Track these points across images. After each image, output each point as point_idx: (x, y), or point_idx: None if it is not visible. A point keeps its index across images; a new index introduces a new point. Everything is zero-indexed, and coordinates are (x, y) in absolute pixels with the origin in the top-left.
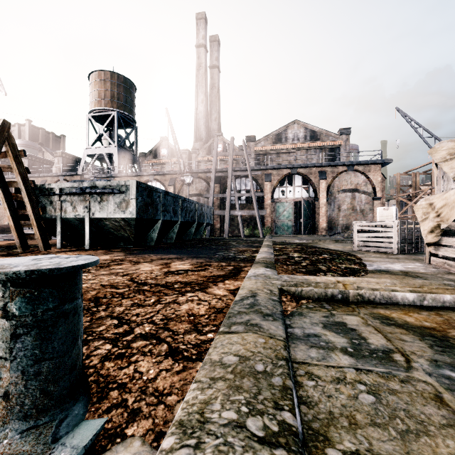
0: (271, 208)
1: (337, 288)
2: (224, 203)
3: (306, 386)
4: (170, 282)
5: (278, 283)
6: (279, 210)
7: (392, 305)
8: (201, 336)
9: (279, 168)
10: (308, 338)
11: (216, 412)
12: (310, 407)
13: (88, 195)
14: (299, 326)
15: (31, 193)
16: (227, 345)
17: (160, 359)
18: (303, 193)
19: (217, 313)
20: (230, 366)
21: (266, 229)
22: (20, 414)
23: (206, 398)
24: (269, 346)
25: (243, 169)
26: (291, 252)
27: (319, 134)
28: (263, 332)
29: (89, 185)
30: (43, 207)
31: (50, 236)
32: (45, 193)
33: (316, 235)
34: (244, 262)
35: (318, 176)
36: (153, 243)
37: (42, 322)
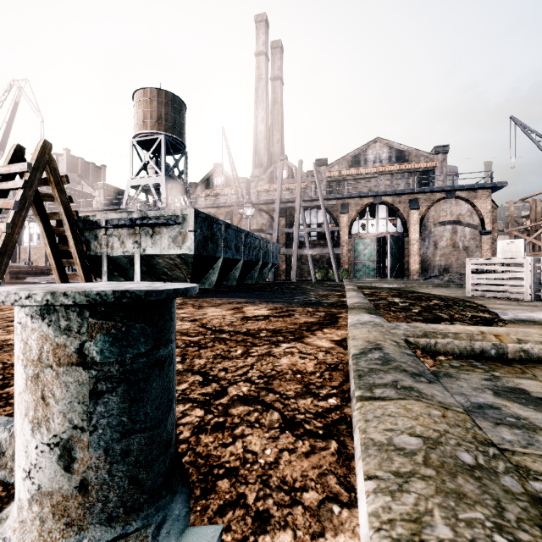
0: (348, 246)
1: (488, 340)
2: (290, 240)
3: None
4: (253, 330)
5: (399, 332)
6: (359, 248)
7: None
8: (320, 402)
9: (358, 197)
10: (483, 410)
11: None
12: None
13: (138, 227)
14: (457, 392)
15: (74, 226)
16: (384, 417)
17: (274, 433)
18: (389, 226)
19: (331, 370)
20: (416, 453)
21: (343, 271)
22: (102, 515)
23: (410, 511)
24: (454, 422)
25: (314, 199)
26: (387, 296)
27: (407, 153)
28: (428, 399)
29: (140, 216)
30: (87, 242)
31: (94, 276)
32: (89, 226)
33: (405, 279)
34: (336, 308)
35: (409, 206)
36: (213, 286)
37: (131, 374)
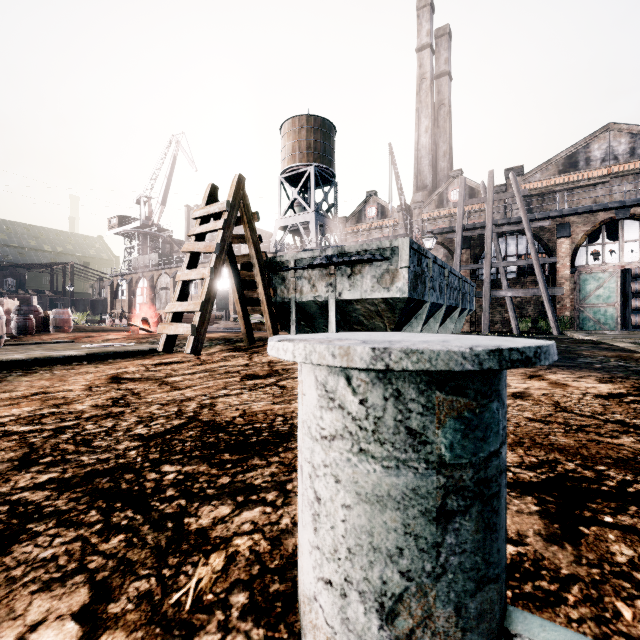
0: (569, 284)
1: None
2: (476, 279)
3: None
4: None
5: None
6: (587, 286)
7: None
8: None
9: (587, 212)
10: None
11: None
12: None
13: (333, 266)
14: None
15: (263, 269)
16: None
17: None
18: None
19: None
20: None
21: (563, 320)
22: None
23: None
24: None
25: (513, 221)
26: None
27: None
28: None
29: (335, 253)
30: (273, 287)
31: (280, 326)
32: (275, 269)
33: None
34: None
35: None
36: None
37: None
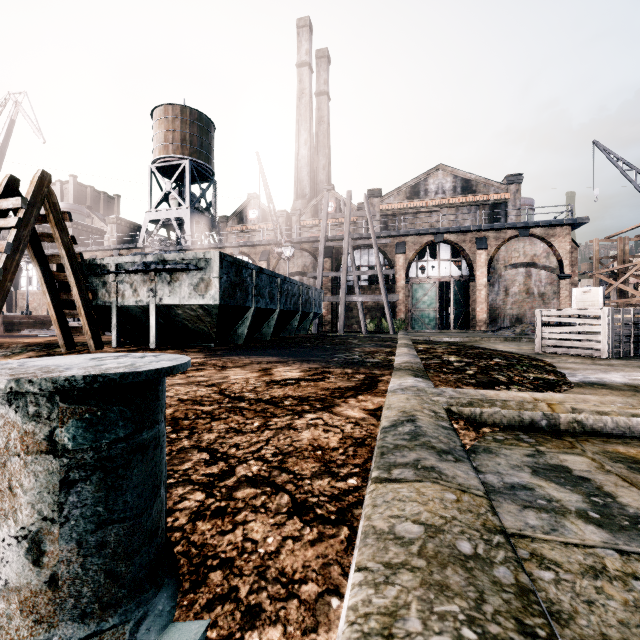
0: (405, 292)
1: (539, 410)
2: (337, 285)
3: (539, 580)
4: (278, 397)
5: (442, 400)
6: (417, 294)
7: (635, 439)
8: (338, 483)
9: (416, 234)
10: (514, 491)
11: (417, 637)
12: (561, 622)
13: (154, 273)
14: (492, 471)
15: (78, 271)
16: (394, 502)
17: (281, 519)
18: (453, 269)
19: (356, 445)
20: (413, 543)
21: (399, 321)
22: (74, 611)
23: (388, 604)
24: (467, 507)
25: (365, 236)
26: (443, 354)
27: (475, 183)
28: (447, 481)
29: (156, 260)
30: (94, 290)
31: (102, 330)
32: (96, 271)
33: (471, 331)
34: (379, 369)
35: (475, 245)
36: (242, 341)
37: (108, 460)
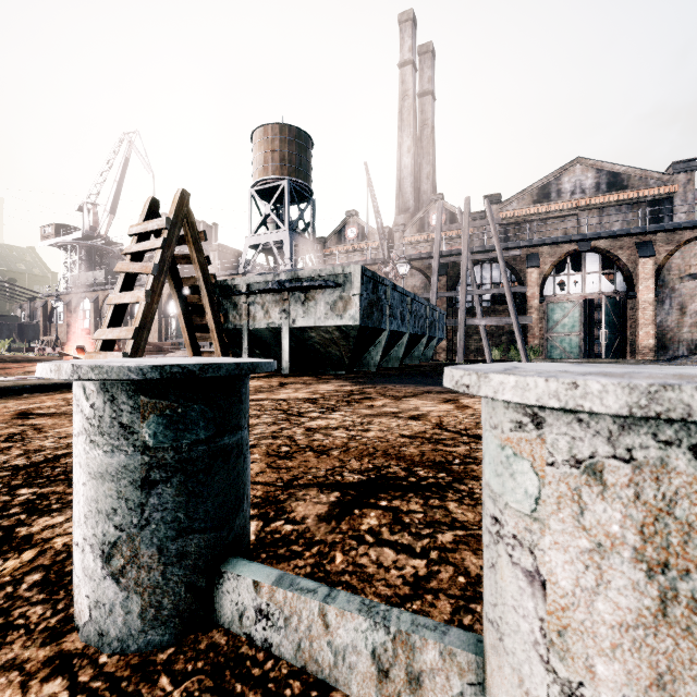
0: (538, 313)
1: None
2: (453, 307)
3: None
4: None
5: None
6: (554, 315)
7: None
8: None
9: (554, 243)
10: None
11: None
12: None
13: (287, 292)
14: None
15: (212, 293)
16: None
17: None
18: (603, 283)
19: None
20: None
21: (532, 349)
22: None
23: None
24: None
25: (487, 249)
26: None
27: (626, 177)
28: None
29: (289, 278)
30: (224, 313)
31: (232, 355)
32: (226, 293)
33: (632, 360)
34: None
35: (637, 252)
36: (375, 368)
37: None
